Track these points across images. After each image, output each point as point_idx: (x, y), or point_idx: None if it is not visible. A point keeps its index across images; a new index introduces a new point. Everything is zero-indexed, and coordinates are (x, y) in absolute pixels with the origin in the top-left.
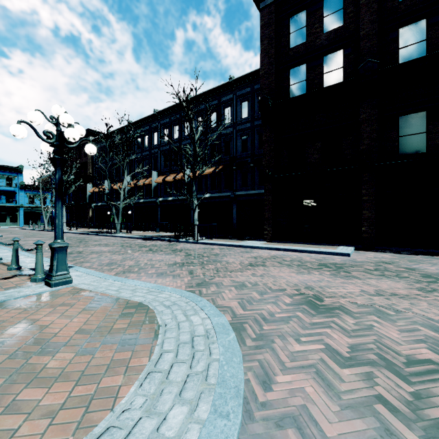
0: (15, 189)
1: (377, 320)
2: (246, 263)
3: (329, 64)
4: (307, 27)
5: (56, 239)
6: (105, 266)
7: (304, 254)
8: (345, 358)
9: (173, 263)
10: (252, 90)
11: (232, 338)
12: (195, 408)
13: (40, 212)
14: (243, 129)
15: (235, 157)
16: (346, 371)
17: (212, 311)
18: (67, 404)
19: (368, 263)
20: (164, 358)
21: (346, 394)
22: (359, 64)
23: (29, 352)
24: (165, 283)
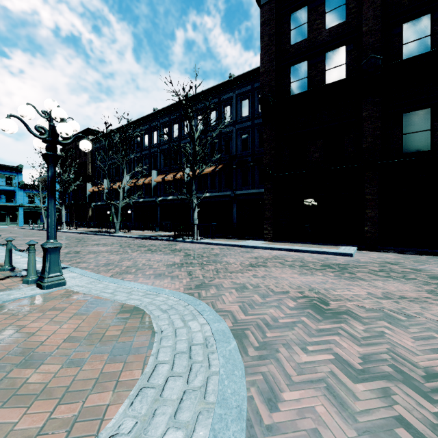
0: (15, 189)
1: (388, 326)
2: (247, 263)
3: (331, 60)
4: (309, 24)
5: (49, 239)
6: (102, 267)
7: (306, 254)
8: (357, 370)
9: (171, 264)
10: (253, 89)
11: (233, 347)
12: (191, 433)
13: (40, 211)
14: (244, 127)
15: (235, 156)
16: (359, 386)
17: (211, 315)
18: (47, 427)
19: (372, 264)
20: (159, 371)
21: (362, 414)
22: (362, 61)
23: (11, 364)
24: (163, 285)
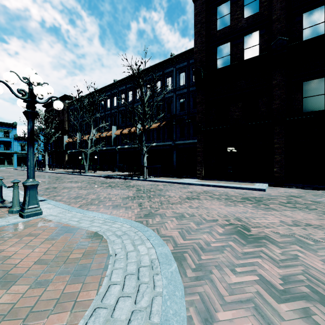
0: (11, 140)
1: (300, 250)
2: (184, 196)
3: (248, 42)
4: (231, 14)
5: (28, 178)
6: (73, 199)
7: (229, 190)
8: (279, 291)
9: (126, 197)
10: (188, 64)
11: (174, 269)
12: None
13: None
14: (181, 93)
15: (175, 115)
16: (283, 306)
17: (156, 240)
18: None
19: (281, 197)
20: (111, 291)
21: None
22: (272, 42)
23: None
24: (119, 214)
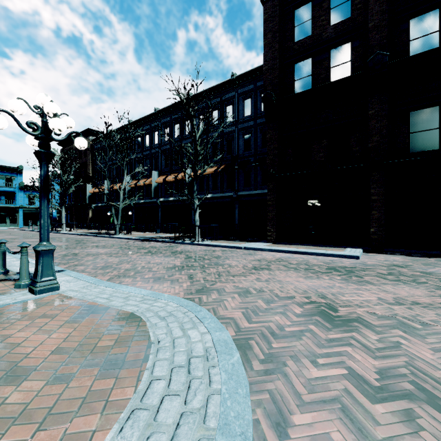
0: (15, 190)
1: (403, 336)
2: (250, 266)
3: (336, 58)
4: (313, 20)
5: (41, 241)
6: (100, 270)
7: (311, 257)
8: (374, 388)
9: (172, 267)
10: (255, 88)
11: (237, 360)
12: None
13: None
14: (246, 127)
15: (237, 156)
16: (378, 408)
17: (213, 323)
18: None
19: (379, 267)
20: (154, 388)
21: None
22: (368, 58)
23: None
24: (162, 289)
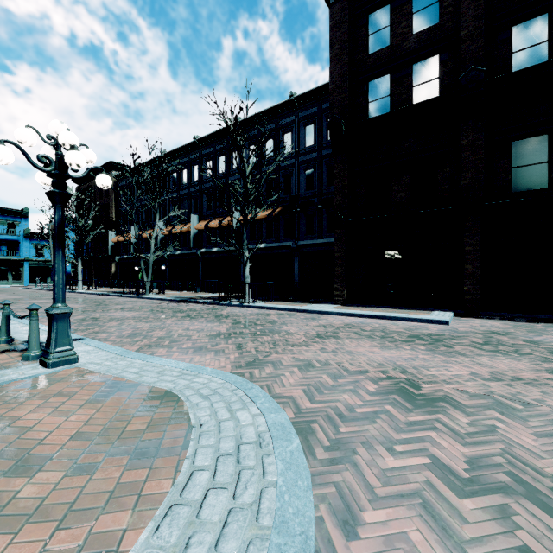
0: (18, 238)
1: (500, 418)
2: (313, 333)
3: (420, 74)
4: (391, 27)
5: (55, 302)
6: (127, 338)
7: (389, 322)
8: (463, 480)
9: (216, 334)
10: (320, 111)
11: (296, 447)
12: None
13: (51, 267)
14: (308, 160)
15: (298, 196)
16: (467, 503)
17: (267, 403)
18: None
19: (474, 334)
20: (196, 480)
21: (473, 544)
22: (460, 74)
23: None
24: (204, 362)
